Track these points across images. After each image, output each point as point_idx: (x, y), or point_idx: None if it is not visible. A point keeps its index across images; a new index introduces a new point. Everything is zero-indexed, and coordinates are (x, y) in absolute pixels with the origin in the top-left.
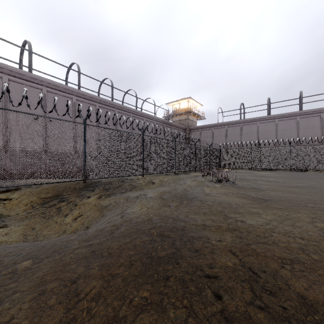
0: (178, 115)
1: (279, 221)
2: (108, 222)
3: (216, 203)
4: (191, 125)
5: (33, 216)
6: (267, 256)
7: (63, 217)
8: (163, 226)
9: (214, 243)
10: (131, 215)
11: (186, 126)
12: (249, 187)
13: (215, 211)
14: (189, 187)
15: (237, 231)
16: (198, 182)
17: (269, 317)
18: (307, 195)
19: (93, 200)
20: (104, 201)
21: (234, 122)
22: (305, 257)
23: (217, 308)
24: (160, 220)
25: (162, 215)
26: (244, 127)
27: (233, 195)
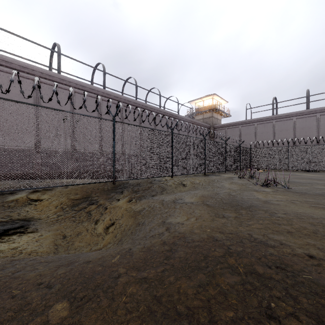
0: (202, 113)
1: None
2: (151, 236)
3: (291, 215)
4: (216, 123)
5: (63, 220)
6: None
7: (93, 222)
8: (242, 253)
9: None
10: (179, 228)
11: (210, 125)
12: (312, 193)
13: (303, 230)
14: (232, 191)
15: None
16: (239, 185)
17: None
18: None
19: (124, 203)
20: (135, 205)
21: (265, 118)
22: None
23: None
24: (228, 241)
25: (225, 231)
26: (277, 124)
27: (302, 203)
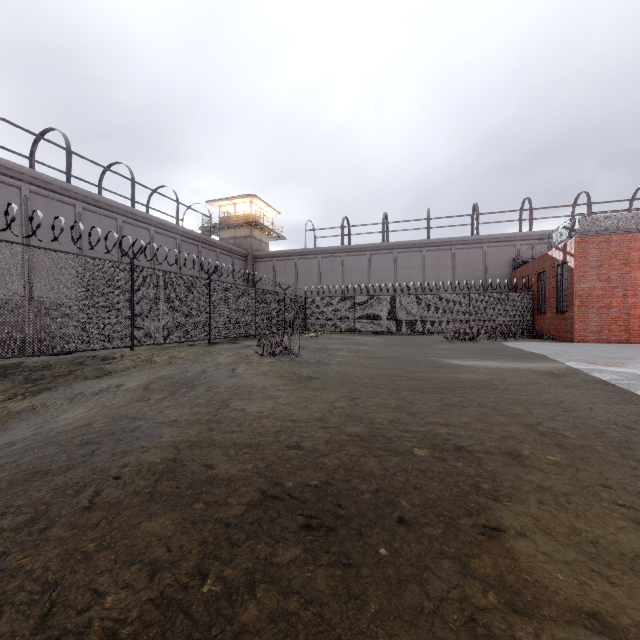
0: (233, 227)
1: (293, 405)
2: None
3: (232, 388)
4: (258, 249)
5: None
6: (222, 445)
7: None
8: (104, 430)
9: (163, 440)
10: (58, 423)
11: (247, 251)
12: (315, 361)
13: (216, 400)
14: (216, 365)
15: (217, 422)
16: (239, 357)
17: (148, 499)
18: (379, 369)
19: None
20: (17, 405)
21: (333, 249)
22: (270, 440)
23: (85, 503)
24: (106, 423)
25: (120, 415)
26: (348, 260)
27: (274, 374)
